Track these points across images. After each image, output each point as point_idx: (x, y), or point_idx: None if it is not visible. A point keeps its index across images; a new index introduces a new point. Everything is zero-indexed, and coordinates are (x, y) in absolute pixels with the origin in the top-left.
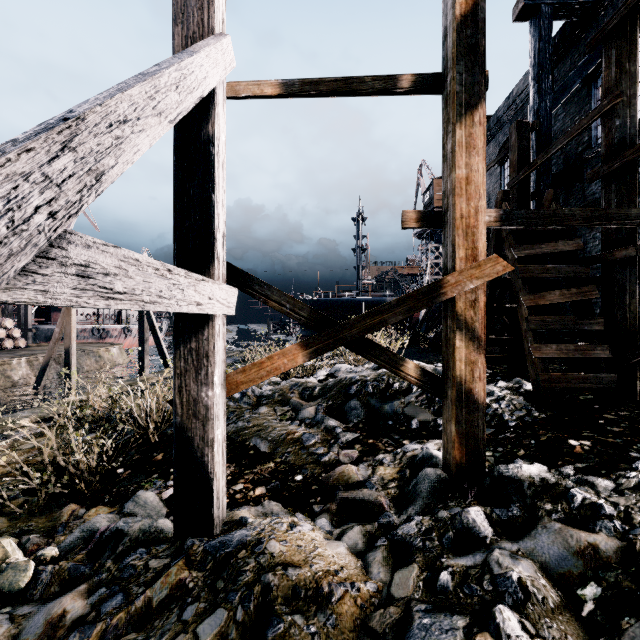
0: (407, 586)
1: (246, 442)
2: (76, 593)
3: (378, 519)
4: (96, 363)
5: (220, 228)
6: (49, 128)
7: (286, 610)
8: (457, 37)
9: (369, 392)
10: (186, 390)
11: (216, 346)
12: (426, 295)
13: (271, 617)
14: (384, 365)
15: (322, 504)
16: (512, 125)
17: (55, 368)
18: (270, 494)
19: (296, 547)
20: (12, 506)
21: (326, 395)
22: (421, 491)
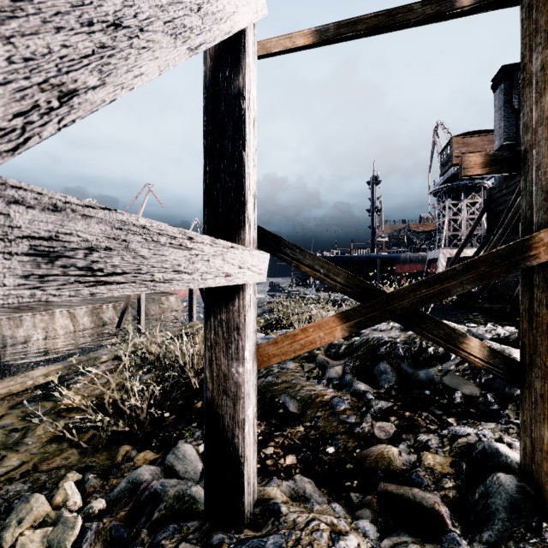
0: None
1: (275, 398)
2: None
3: (441, 542)
4: (159, 309)
5: (251, 189)
6: None
7: None
8: None
9: (399, 355)
10: (216, 364)
11: (247, 318)
12: (506, 258)
13: None
14: (438, 341)
15: (360, 491)
16: None
17: (131, 312)
18: (301, 466)
19: None
20: (80, 442)
21: (353, 355)
22: (498, 510)
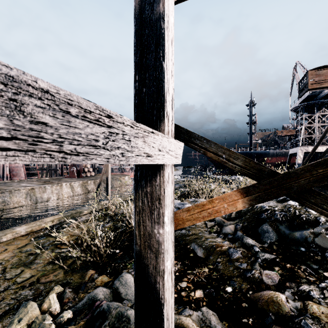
0: None
1: (187, 245)
2: None
3: None
4: (119, 184)
5: (169, 92)
6: None
7: None
8: None
9: (278, 220)
10: (143, 225)
11: (166, 191)
12: None
13: None
14: (327, 214)
15: None
16: None
17: (103, 185)
18: (207, 300)
19: None
20: (64, 266)
21: (242, 217)
22: None
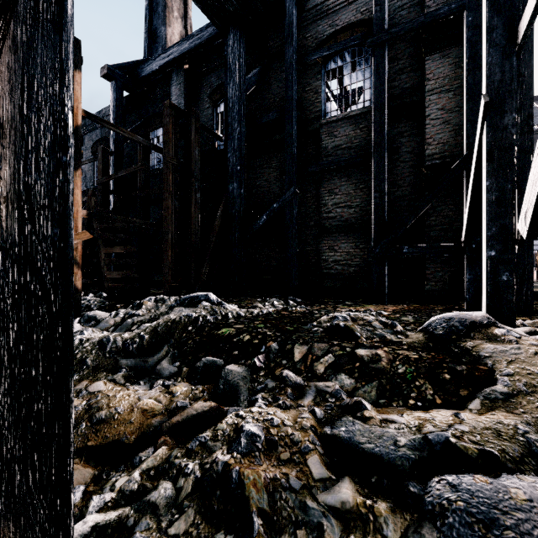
0: None
1: None
2: None
3: None
4: None
5: None
6: None
7: None
8: None
9: None
10: None
11: None
12: None
13: None
14: None
15: None
16: (99, 147)
17: None
18: None
19: None
20: None
21: None
22: None
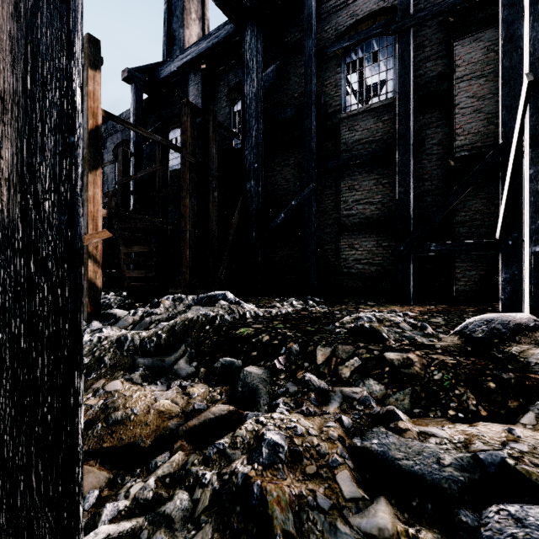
0: None
1: None
2: None
3: None
4: None
5: None
6: None
7: None
8: (89, 137)
9: None
10: None
11: None
12: None
13: None
14: None
15: None
16: (120, 149)
17: None
18: None
19: None
20: None
21: None
22: None
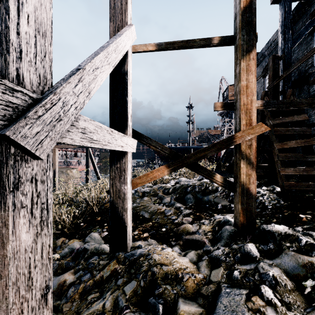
0: (218, 276)
1: (138, 213)
2: (69, 272)
3: (203, 248)
4: (66, 177)
5: (130, 112)
6: (74, 73)
7: (162, 283)
8: (241, 18)
9: (196, 191)
10: (115, 186)
11: (128, 166)
12: (226, 142)
13: (156, 285)
14: (205, 176)
15: (175, 241)
16: (270, 57)
17: None
18: (150, 236)
19: (165, 257)
20: None
21: (175, 192)
22: (224, 236)
